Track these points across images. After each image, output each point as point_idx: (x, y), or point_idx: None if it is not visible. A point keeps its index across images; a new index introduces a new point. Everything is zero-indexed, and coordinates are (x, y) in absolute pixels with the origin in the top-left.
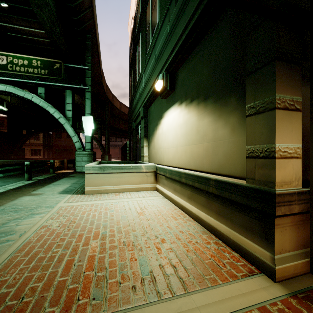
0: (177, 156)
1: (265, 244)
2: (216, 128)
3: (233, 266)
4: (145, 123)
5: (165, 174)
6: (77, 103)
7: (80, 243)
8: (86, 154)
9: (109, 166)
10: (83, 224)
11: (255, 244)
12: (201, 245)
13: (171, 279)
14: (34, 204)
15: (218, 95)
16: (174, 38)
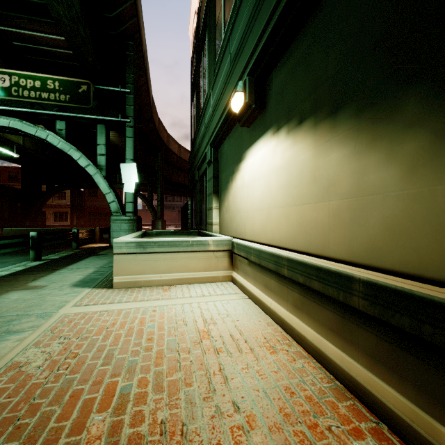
0: (270, 225)
1: None
2: (361, 168)
3: None
4: (215, 171)
5: (247, 257)
6: (117, 146)
7: (68, 422)
8: (126, 220)
9: (154, 240)
10: (91, 362)
11: None
12: (342, 440)
13: None
14: (21, 308)
15: (367, 97)
16: (266, 8)
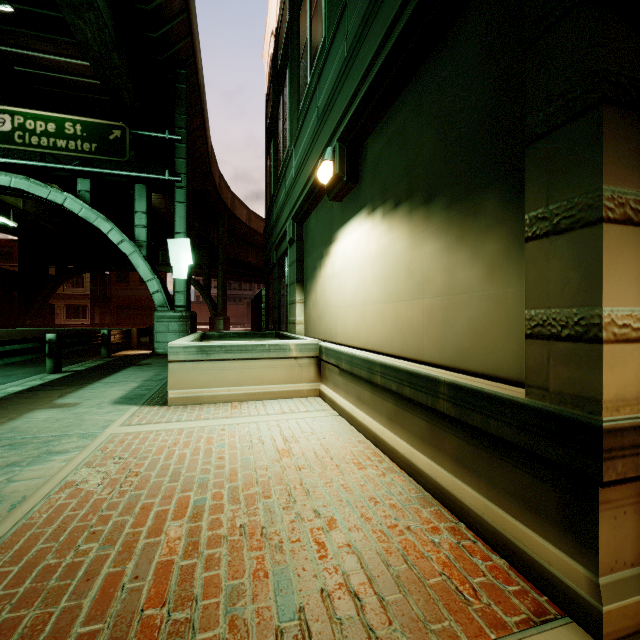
0: (364, 325)
1: (575, 546)
2: (452, 266)
3: (495, 595)
4: (298, 253)
5: (338, 364)
6: (159, 211)
7: (144, 528)
8: (176, 318)
9: (220, 344)
10: (156, 480)
11: (547, 543)
12: (418, 535)
13: (349, 632)
14: (56, 428)
15: (456, 191)
16: (358, 68)
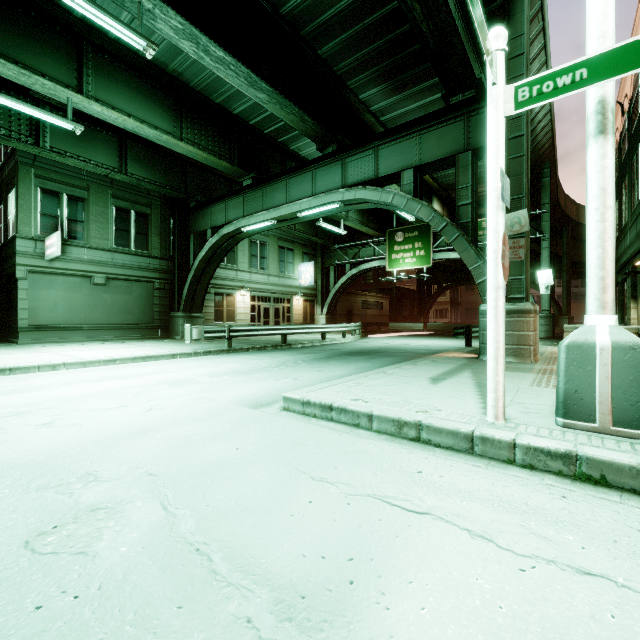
0: None
1: None
2: None
3: None
4: (632, 282)
5: None
6: None
7: None
8: (542, 317)
9: None
10: None
11: None
12: None
13: None
14: None
15: None
16: None
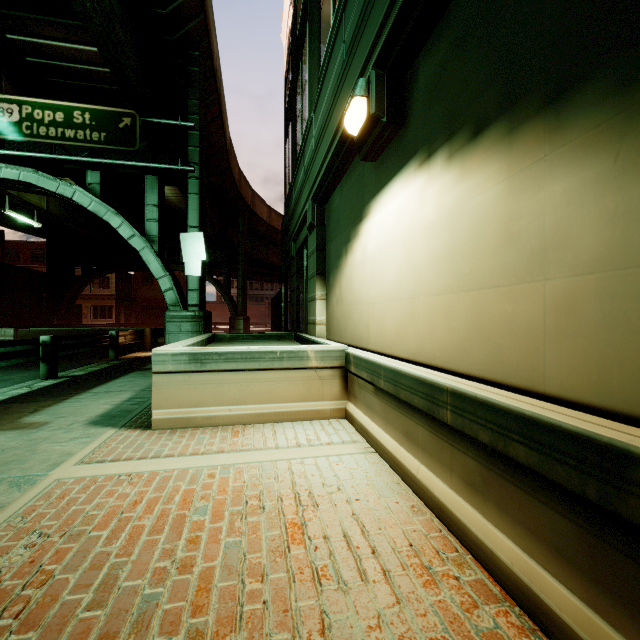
0: (413, 326)
1: None
2: (636, 205)
3: None
4: (319, 240)
5: (373, 380)
6: (179, 210)
7: None
8: (188, 317)
9: (218, 351)
10: (69, 598)
11: None
12: None
13: None
14: None
15: None
16: None
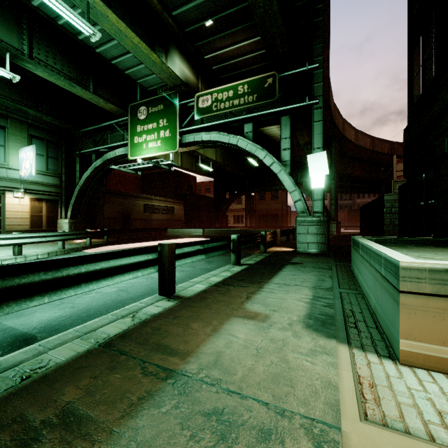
0: None
1: None
2: None
3: None
4: None
5: None
6: None
7: None
8: (314, 222)
9: None
10: None
11: None
12: None
13: None
14: (262, 376)
15: None
16: None
